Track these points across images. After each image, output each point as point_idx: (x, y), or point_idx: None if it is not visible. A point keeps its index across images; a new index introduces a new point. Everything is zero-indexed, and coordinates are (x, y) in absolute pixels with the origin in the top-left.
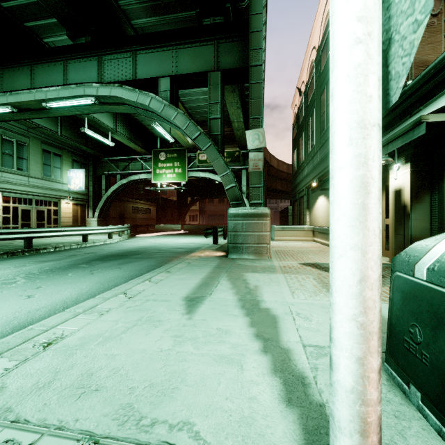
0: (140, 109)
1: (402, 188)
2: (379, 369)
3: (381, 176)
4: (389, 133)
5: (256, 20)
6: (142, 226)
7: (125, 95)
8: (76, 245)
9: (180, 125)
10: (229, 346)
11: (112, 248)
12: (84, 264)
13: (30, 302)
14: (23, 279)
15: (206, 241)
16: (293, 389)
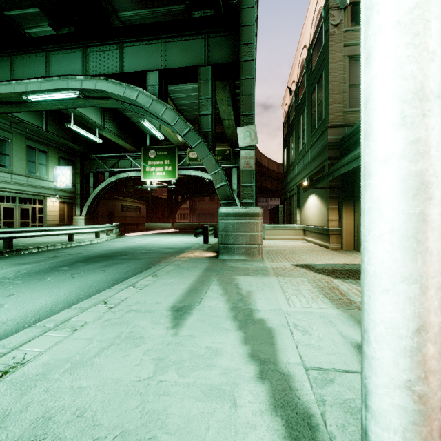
0: (127, 104)
1: None
2: None
3: None
4: None
5: (248, 14)
6: (132, 224)
7: (111, 89)
8: (61, 245)
9: (169, 121)
10: (220, 371)
11: (99, 248)
12: (66, 267)
13: None
14: None
15: (197, 240)
16: (298, 434)
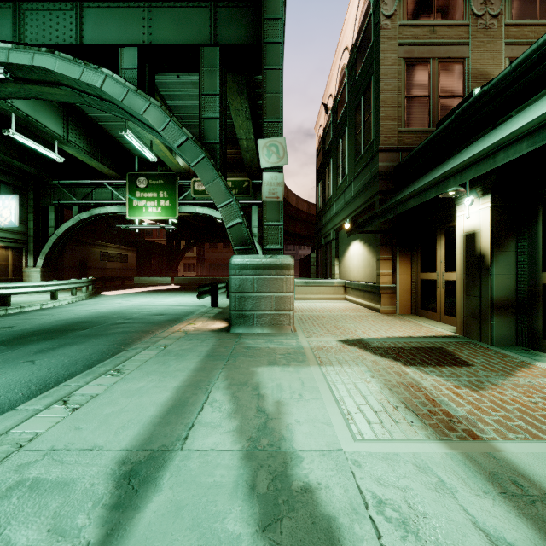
0: (90, 96)
1: (478, 231)
2: None
3: None
4: (459, 153)
5: None
6: (115, 279)
7: (59, 68)
8: None
9: (154, 124)
10: None
11: (48, 317)
12: None
13: None
14: None
15: (203, 301)
16: None
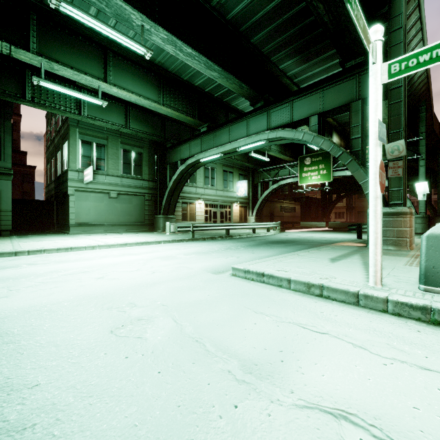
0: (295, 140)
1: None
2: (379, 253)
3: (380, 209)
4: None
5: (396, 50)
6: (288, 223)
7: (286, 135)
8: (249, 235)
9: (326, 149)
10: (350, 270)
11: (274, 238)
12: (264, 244)
13: (255, 254)
14: (242, 248)
15: (351, 237)
16: None
